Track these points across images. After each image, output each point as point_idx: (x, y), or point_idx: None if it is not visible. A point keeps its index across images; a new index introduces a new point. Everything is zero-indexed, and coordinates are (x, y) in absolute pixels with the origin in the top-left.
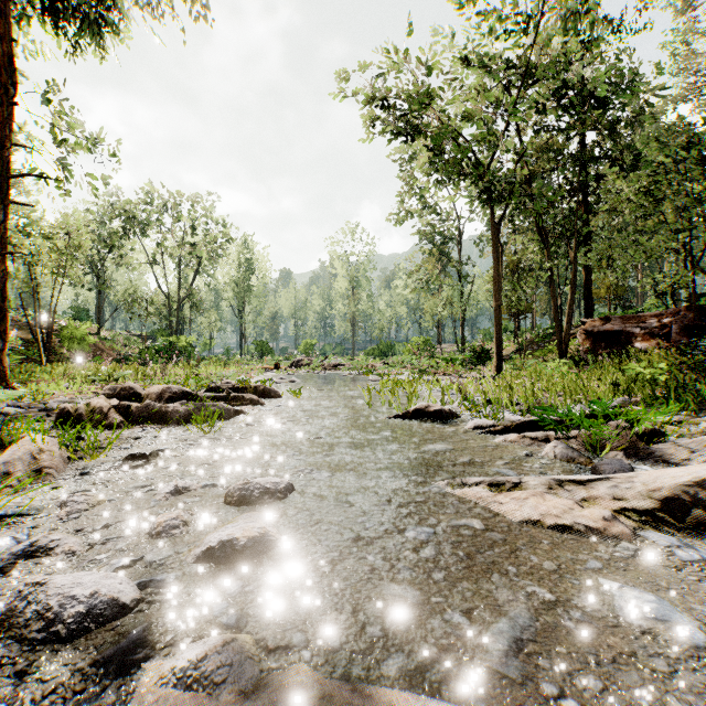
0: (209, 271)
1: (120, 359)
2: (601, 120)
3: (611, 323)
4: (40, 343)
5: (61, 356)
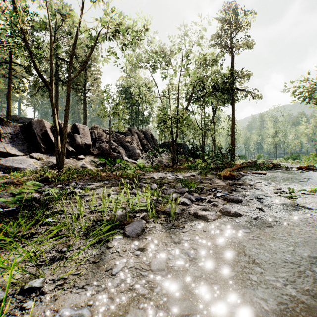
0: None
1: None
2: None
3: None
4: None
5: None
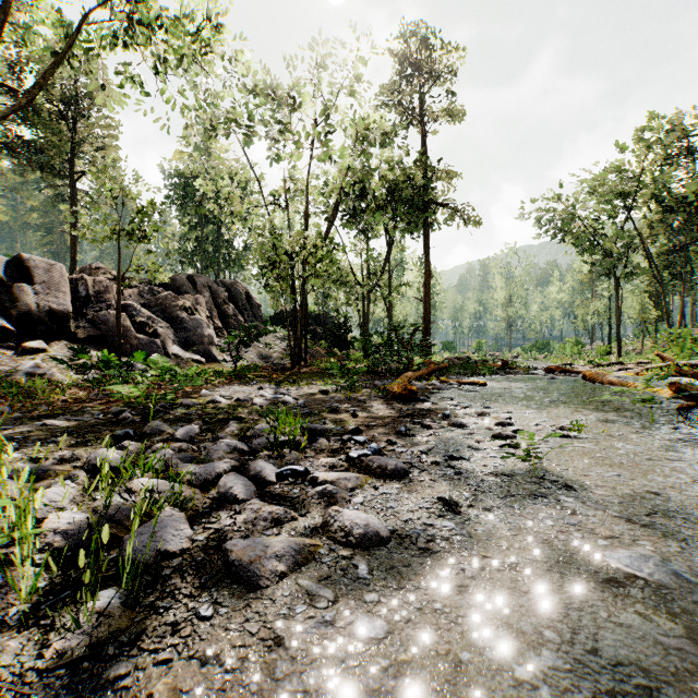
0: None
1: None
2: None
3: None
4: None
5: None
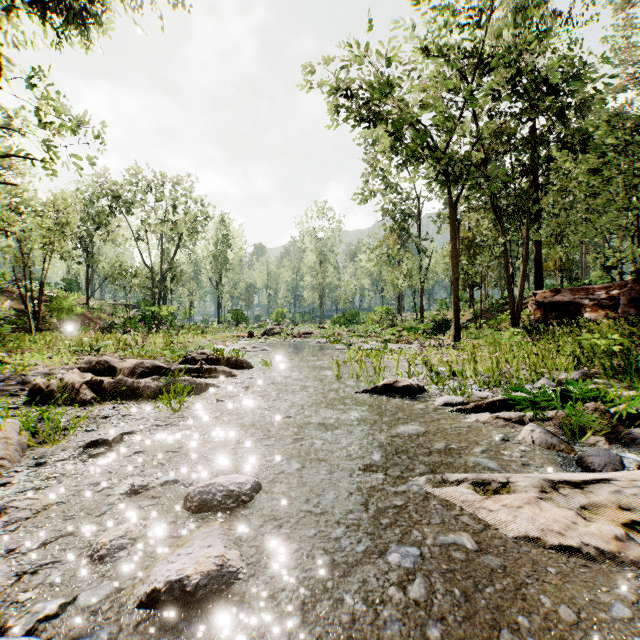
0: (189, 246)
1: (107, 327)
2: (550, 107)
3: (561, 295)
4: (30, 314)
5: (51, 325)
